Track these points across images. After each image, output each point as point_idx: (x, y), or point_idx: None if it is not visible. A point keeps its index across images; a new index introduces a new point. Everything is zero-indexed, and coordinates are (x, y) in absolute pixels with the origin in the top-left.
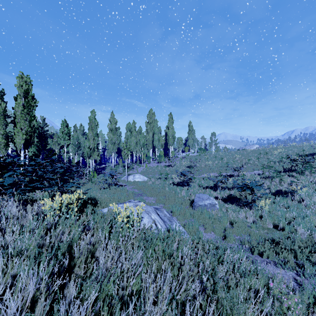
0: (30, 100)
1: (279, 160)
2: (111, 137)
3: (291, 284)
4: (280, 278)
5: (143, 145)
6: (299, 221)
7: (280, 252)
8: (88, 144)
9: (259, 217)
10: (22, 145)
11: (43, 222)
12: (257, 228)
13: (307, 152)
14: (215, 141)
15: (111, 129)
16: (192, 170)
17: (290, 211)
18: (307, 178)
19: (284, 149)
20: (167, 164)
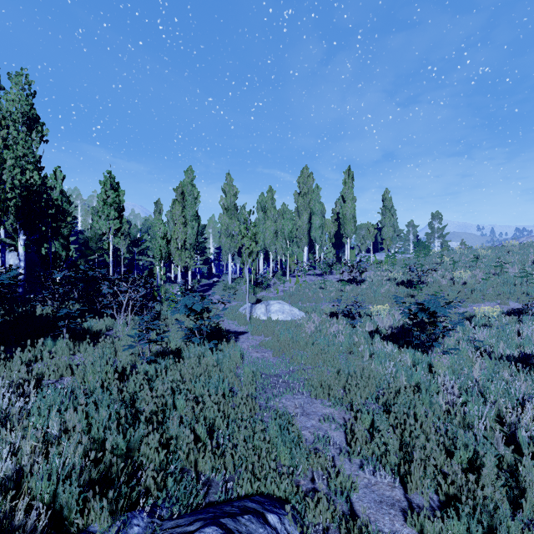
0: None
1: None
2: (226, 222)
3: None
4: None
5: (290, 236)
6: None
7: None
8: (163, 230)
9: None
10: None
11: None
12: None
13: None
14: (439, 230)
15: (226, 207)
16: (417, 292)
17: None
18: None
19: None
20: (345, 278)
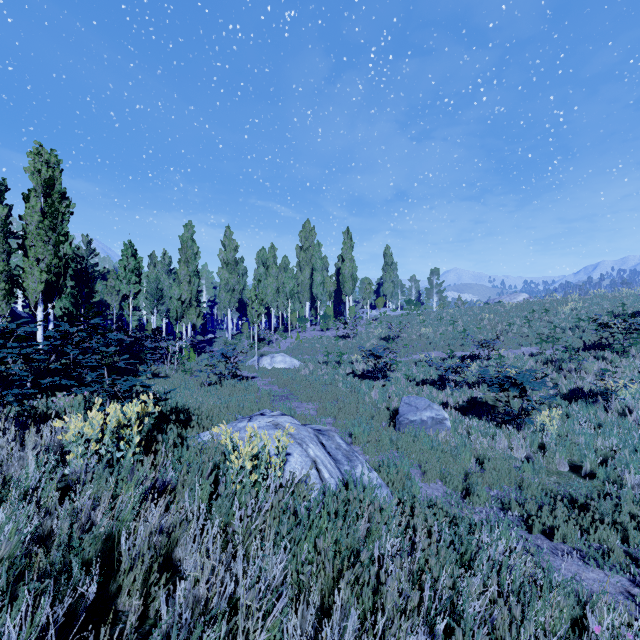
0: (57, 201)
1: (573, 325)
2: (226, 277)
3: (632, 617)
4: (607, 601)
5: (291, 294)
6: (627, 458)
7: (591, 529)
8: (178, 293)
9: (539, 447)
10: (41, 295)
11: (64, 467)
12: (536, 472)
13: (631, 309)
14: (437, 286)
15: (226, 261)
16: (393, 345)
17: (605, 435)
18: (635, 364)
19: (582, 302)
20: (341, 333)
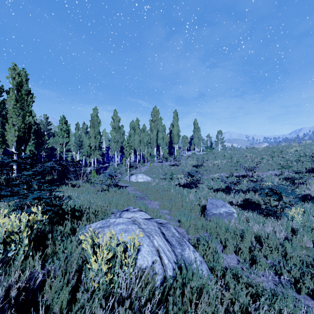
0: (24, 93)
1: (297, 159)
2: (114, 135)
3: None
4: None
5: (147, 143)
6: None
7: None
8: (88, 142)
9: (290, 231)
10: (15, 143)
11: None
12: (293, 248)
13: None
14: (221, 139)
15: (114, 127)
16: (199, 169)
17: None
18: None
19: (300, 147)
20: (172, 163)
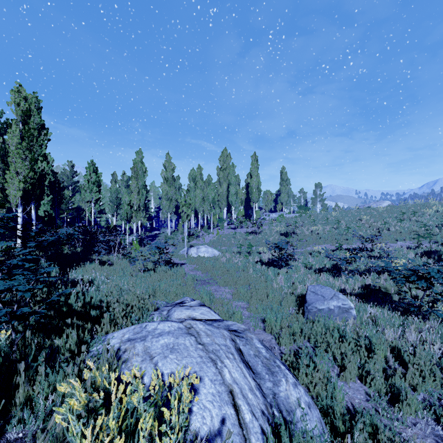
0: (32, 127)
1: (439, 223)
2: (166, 189)
3: None
4: None
5: (213, 201)
6: None
7: None
8: (128, 200)
9: None
10: (20, 200)
11: None
12: None
13: None
14: (320, 196)
15: (166, 178)
16: (290, 239)
17: None
18: None
19: (442, 206)
20: (250, 230)
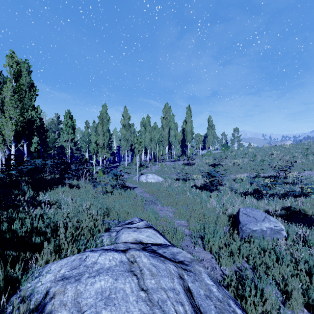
0: (22, 83)
1: None
2: (124, 133)
3: None
4: None
5: (158, 141)
6: None
7: None
8: (95, 139)
9: None
10: (13, 138)
11: None
12: None
13: None
14: (237, 137)
15: (124, 124)
16: (217, 169)
17: None
18: None
19: None
20: (185, 162)
